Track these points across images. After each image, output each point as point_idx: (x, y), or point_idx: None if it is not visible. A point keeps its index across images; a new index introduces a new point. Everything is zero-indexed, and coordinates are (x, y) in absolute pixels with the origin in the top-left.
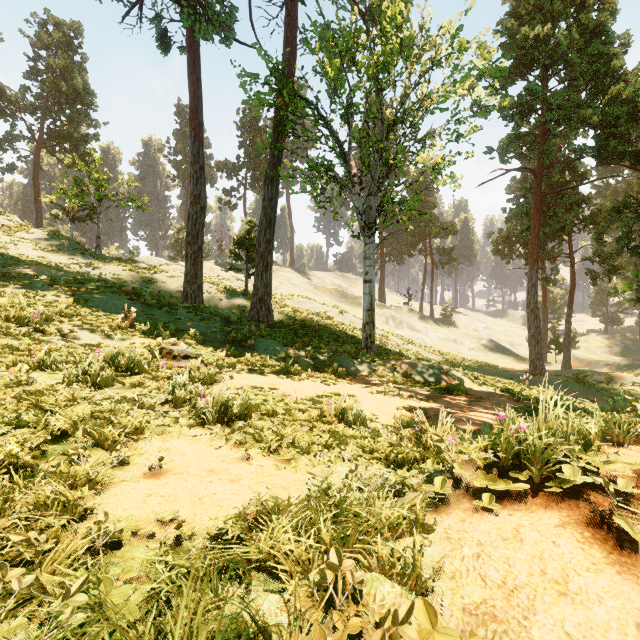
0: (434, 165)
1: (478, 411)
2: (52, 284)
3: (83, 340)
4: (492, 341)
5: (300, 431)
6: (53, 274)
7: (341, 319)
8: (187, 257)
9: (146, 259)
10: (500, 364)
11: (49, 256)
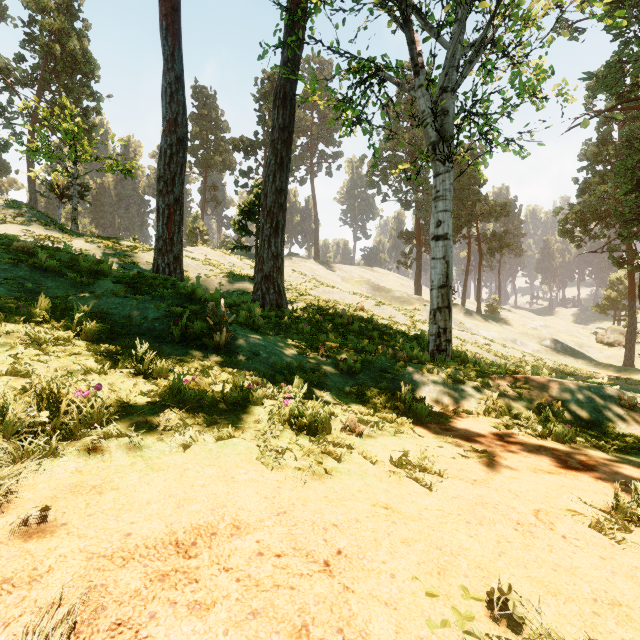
0: None
1: None
2: None
3: None
4: (558, 342)
5: None
6: None
7: (378, 312)
8: (158, 213)
9: None
10: (579, 371)
11: None
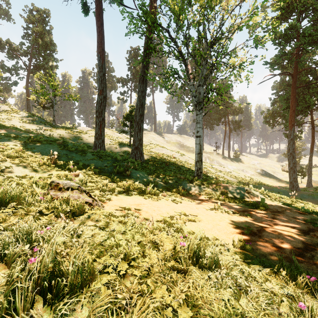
0: (240, 64)
1: (285, 225)
2: (15, 138)
3: (15, 173)
4: (263, 170)
5: (150, 314)
6: (19, 133)
7: (181, 158)
8: (96, 124)
9: (82, 128)
10: (269, 183)
11: (27, 125)
